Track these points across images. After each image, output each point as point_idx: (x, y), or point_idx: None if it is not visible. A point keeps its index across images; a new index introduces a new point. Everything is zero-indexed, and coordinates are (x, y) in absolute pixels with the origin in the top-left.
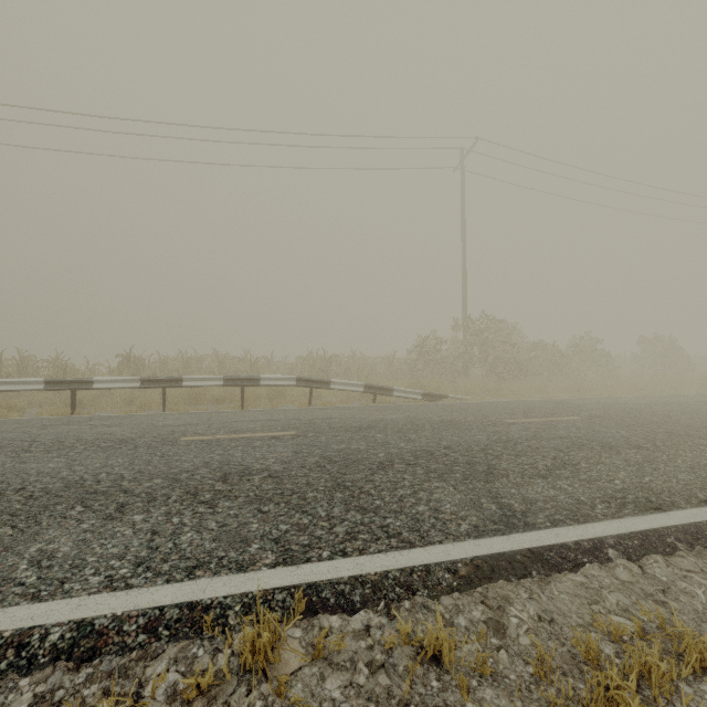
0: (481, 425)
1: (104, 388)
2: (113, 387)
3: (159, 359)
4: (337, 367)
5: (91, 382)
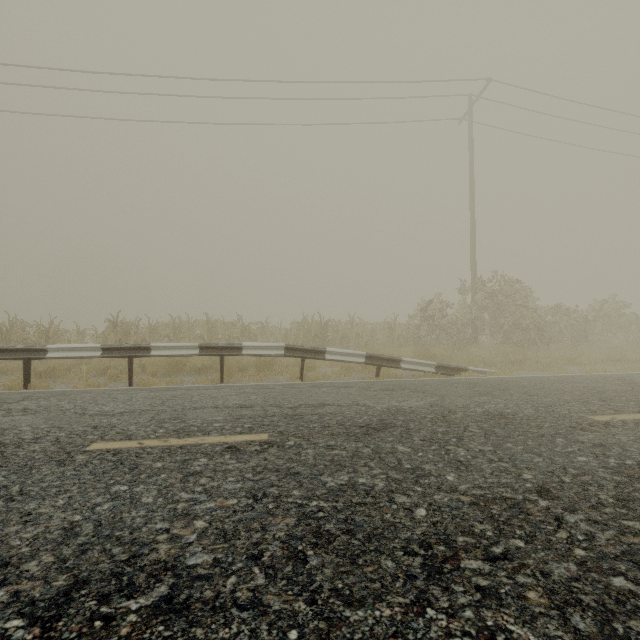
0: (559, 428)
1: (59, 357)
2: (69, 356)
3: (149, 324)
4: (334, 333)
5: (45, 350)
